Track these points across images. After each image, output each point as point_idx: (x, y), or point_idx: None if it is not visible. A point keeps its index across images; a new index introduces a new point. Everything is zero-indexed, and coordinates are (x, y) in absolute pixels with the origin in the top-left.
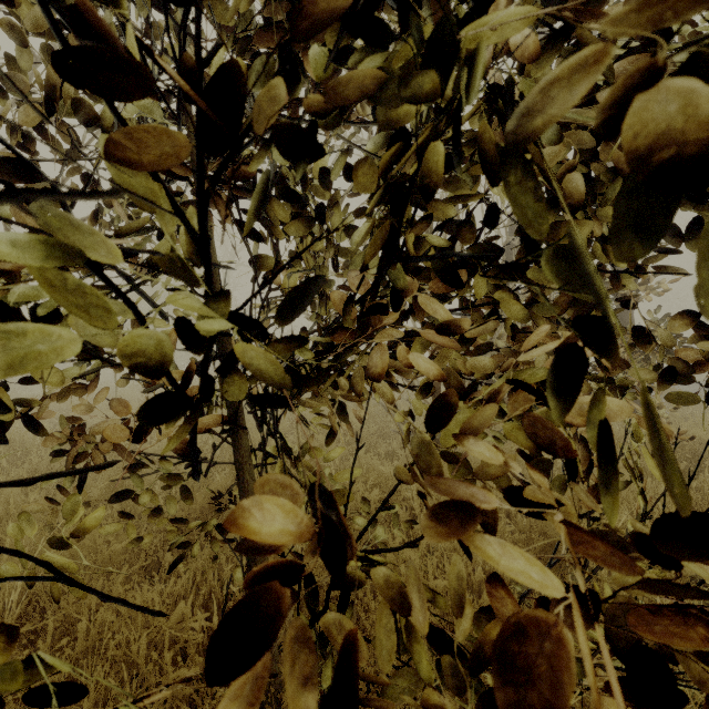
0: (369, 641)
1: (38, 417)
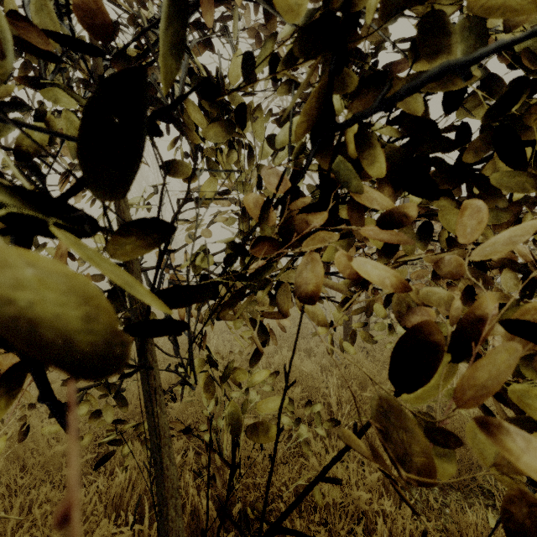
0: None
1: None
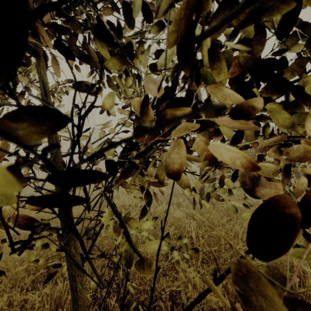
0: None
1: None
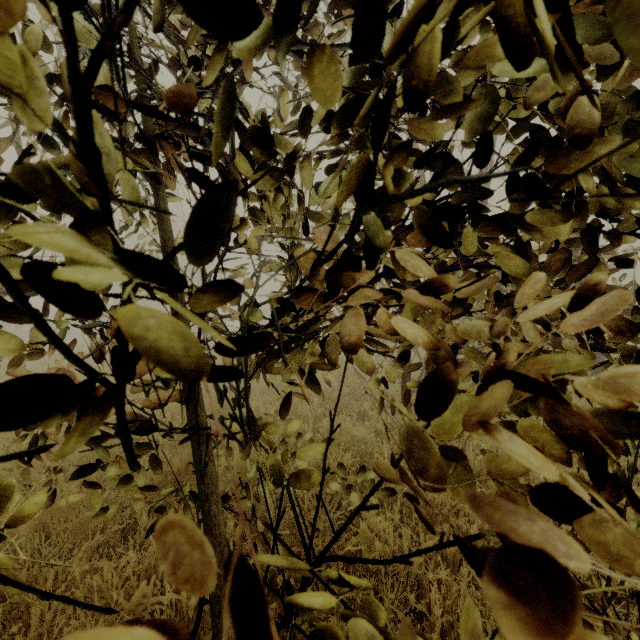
0: None
1: None
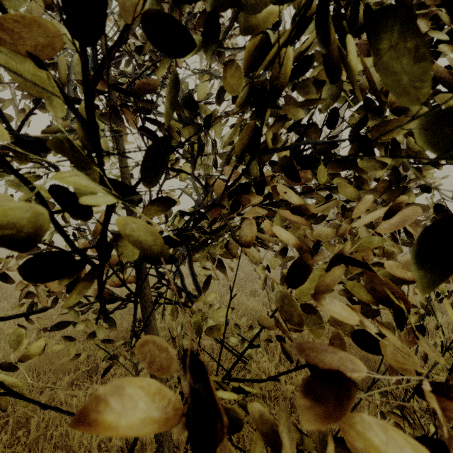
0: (240, 449)
1: (2, 271)
